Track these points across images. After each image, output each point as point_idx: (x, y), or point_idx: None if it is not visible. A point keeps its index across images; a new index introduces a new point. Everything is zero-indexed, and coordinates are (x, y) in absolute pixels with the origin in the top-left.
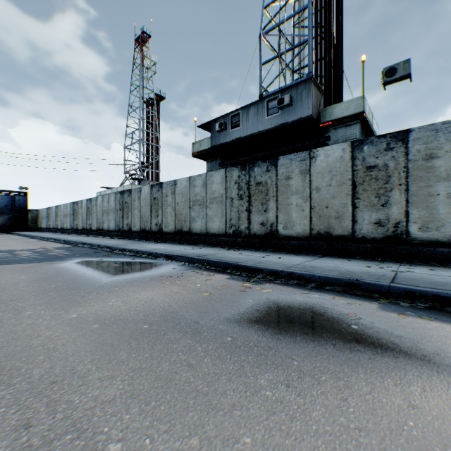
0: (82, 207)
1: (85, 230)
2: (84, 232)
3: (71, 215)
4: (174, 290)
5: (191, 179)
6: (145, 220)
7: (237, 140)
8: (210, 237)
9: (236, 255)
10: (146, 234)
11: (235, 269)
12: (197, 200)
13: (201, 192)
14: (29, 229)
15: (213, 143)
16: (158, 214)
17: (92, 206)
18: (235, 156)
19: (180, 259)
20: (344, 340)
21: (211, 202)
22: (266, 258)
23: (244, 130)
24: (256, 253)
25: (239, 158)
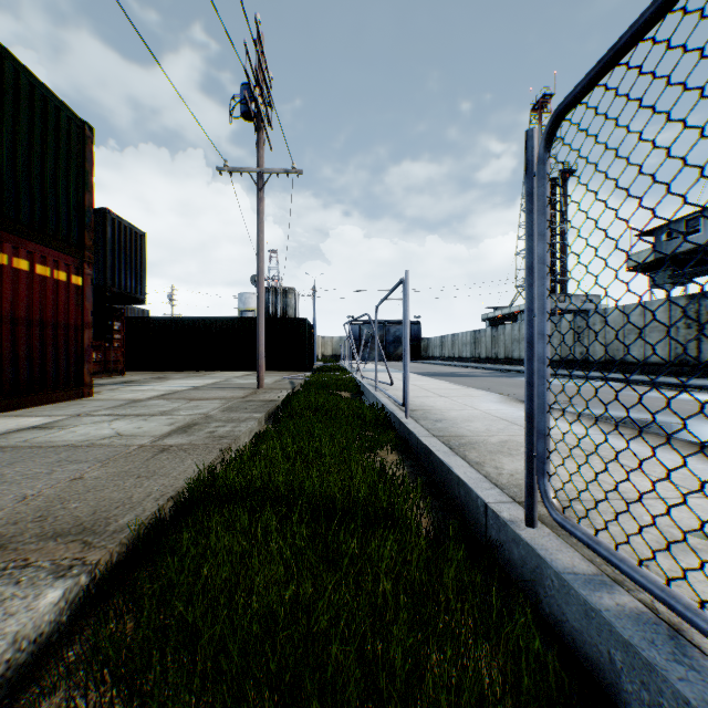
0: (485, 336)
1: (489, 359)
2: (488, 361)
3: (471, 344)
4: (615, 389)
5: (624, 308)
6: (566, 349)
7: (695, 249)
8: (648, 366)
9: (673, 380)
10: (567, 363)
11: (665, 386)
12: (632, 329)
13: (636, 321)
14: (420, 358)
15: (656, 255)
16: (583, 343)
17: (498, 334)
18: (695, 263)
19: (614, 381)
20: (701, 399)
21: (649, 331)
22: (702, 382)
23: (706, 236)
24: (700, 380)
25: (702, 266)
